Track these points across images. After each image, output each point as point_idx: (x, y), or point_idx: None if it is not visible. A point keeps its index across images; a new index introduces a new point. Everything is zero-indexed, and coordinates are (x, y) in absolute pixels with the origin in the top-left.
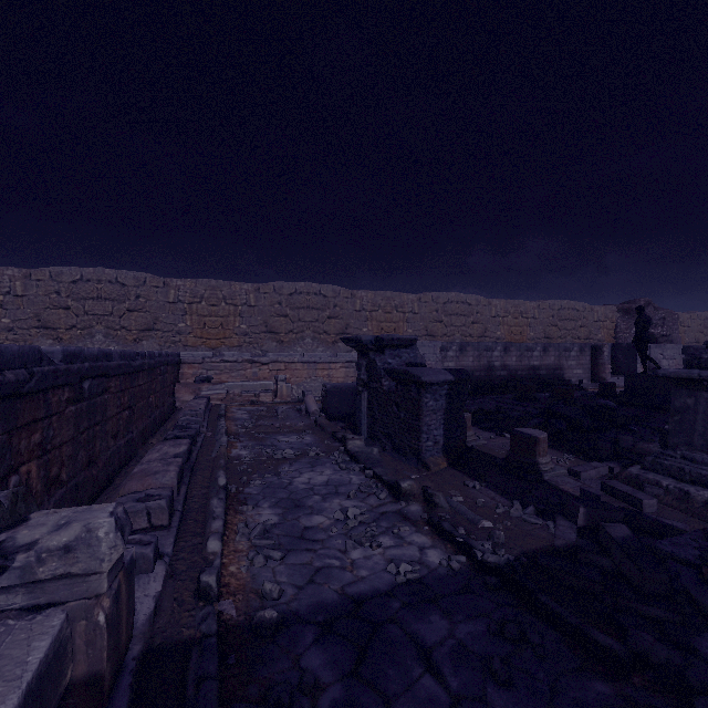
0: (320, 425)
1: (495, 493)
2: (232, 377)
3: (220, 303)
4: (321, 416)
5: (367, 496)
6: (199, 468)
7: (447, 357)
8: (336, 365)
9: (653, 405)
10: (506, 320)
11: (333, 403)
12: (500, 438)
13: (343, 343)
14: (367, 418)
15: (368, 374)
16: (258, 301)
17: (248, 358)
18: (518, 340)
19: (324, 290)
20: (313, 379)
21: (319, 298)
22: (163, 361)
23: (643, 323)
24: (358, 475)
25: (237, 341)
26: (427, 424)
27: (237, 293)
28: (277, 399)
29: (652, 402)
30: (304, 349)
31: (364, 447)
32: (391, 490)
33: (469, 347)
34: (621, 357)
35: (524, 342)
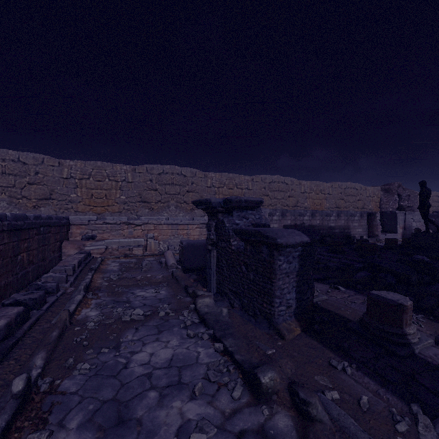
0: (175, 277)
1: (374, 383)
2: (112, 236)
3: (104, 179)
4: (177, 269)
5: (217, 389)
6: (23, 345)
7: (273, 220)
8: (193, 226)
9: (437, 256)
10: (311, 195)
11: (188, 257)
12: (336, 292)
13: (198, 210)
14: (216, 275)
15: (217, 234)
16: (134, 178)
17: (125, 221)
18: (319, 208)
19: (184, 171)
20: (176, 237)
21: (180, 177)
22: (41, 222)
23: (426, 193)
24: (207, 346)
25: (117, 208)
26: (280, 288)
27: (118, 172)
28: (146, 252)
29: (436, 254)
30: (169, 214)
31: (213, 306)
32: (246, 379)
33: (288, 213)
34: (386, 221)
35: (323, 210)
